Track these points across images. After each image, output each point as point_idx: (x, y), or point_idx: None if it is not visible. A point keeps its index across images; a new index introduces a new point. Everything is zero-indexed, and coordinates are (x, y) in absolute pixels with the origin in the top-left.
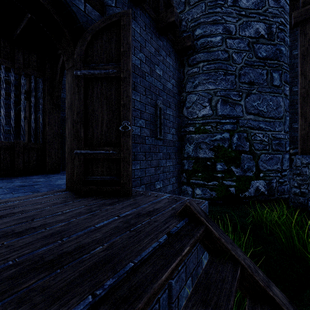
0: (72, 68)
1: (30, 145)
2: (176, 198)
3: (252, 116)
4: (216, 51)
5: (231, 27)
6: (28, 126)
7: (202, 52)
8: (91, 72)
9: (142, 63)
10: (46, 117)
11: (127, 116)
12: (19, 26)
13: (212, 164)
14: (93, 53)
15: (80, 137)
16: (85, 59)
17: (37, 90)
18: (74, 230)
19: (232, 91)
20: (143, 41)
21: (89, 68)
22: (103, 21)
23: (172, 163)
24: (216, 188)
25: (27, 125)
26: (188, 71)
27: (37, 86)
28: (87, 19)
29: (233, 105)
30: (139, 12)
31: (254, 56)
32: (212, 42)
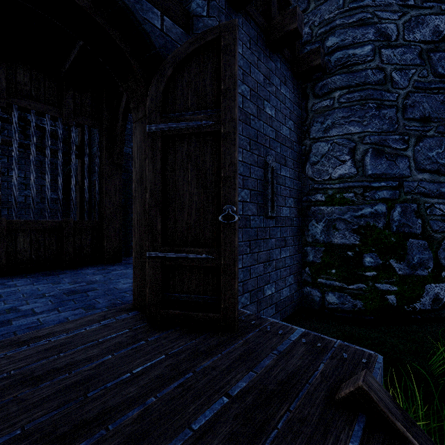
0: (142, 120)
1: (82, 223)
2: (319, 345)
3: (427, 174)
4: (363, 70)
5: (389, 28)
6: (81, 194)
7: (338, 73)
8: (172, 127)
9: (245, 100)
10: (104, 184)
11: (231, 197)
12: (68, 58)
13: (356, 255)
14: (175, 95)
15: (156, 231)
16: (162, 105)
17: (91, 144)
18: (157, 441)
19: (392, 134)
20: (246, 66)
21: (170, 120)
22: (191, 42)
23: (288, 253)
24: (363, 295)
25: (79, 193)
26: (314, 105)
27: (91, 139)
28: (166, 41)
29: (393, 157)
30: (241, 21)
31: (430, 73)
32: (356, 57)
